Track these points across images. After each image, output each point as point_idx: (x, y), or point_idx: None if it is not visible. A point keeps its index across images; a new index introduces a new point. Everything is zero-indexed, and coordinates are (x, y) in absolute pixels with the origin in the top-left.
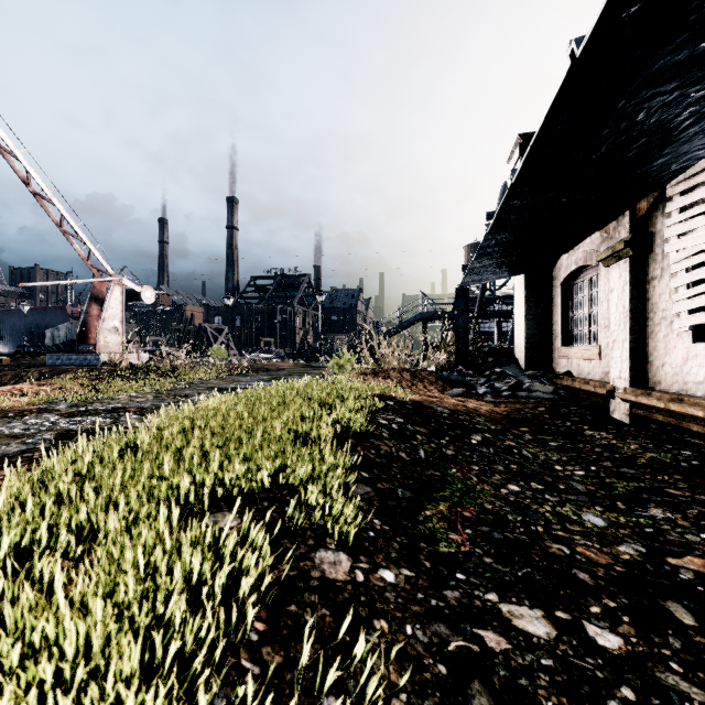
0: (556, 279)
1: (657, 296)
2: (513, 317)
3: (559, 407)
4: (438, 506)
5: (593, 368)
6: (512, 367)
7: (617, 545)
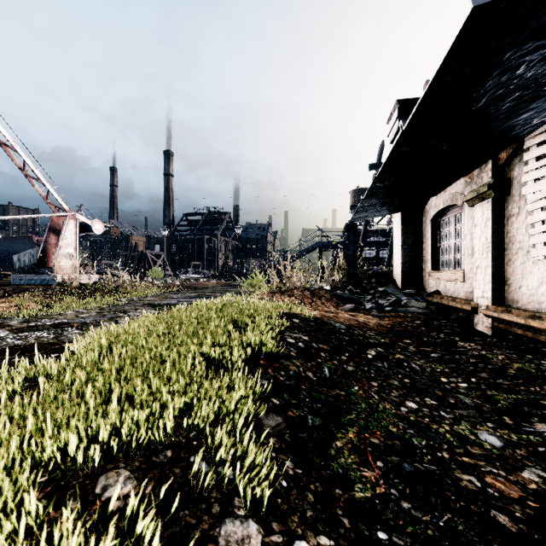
0: (426, 216)
1: (514, 230)
2: (389, 246)
3: (431, 320)
4: (347, 433)
5: (458, 288)
6: (392, 286)
7: (520, 471)
